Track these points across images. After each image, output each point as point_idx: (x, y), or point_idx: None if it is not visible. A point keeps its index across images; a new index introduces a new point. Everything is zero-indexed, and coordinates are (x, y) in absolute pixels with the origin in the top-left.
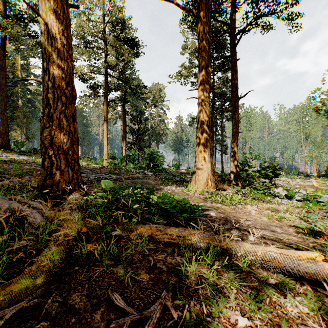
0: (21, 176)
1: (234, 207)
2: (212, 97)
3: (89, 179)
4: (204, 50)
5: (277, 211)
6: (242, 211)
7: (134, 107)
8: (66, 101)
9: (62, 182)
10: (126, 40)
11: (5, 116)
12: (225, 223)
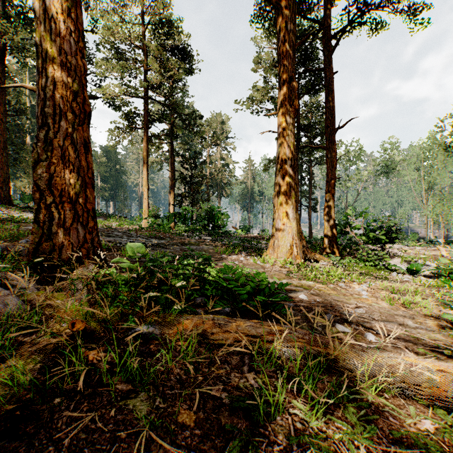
0: (15, 239)
1: (335, 286)
2: (297, 130)
3: (118, 245)
4: (286, 55)
5: (399, 293)
6: (346, 292)
7: (187, 147)
8: (75, 120)
9: (68, 246)
10: (175, 49)
11: (4, 158)
12: (325, 311)
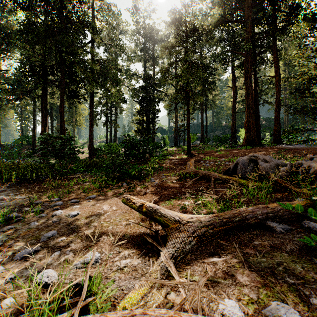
0: None
1: None
2: None
3: None
4: None
5: None
6: None
7: None
8: None
9: None
10: None
11: None
12: None
